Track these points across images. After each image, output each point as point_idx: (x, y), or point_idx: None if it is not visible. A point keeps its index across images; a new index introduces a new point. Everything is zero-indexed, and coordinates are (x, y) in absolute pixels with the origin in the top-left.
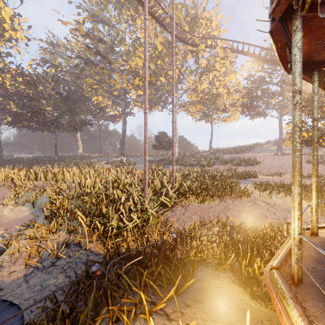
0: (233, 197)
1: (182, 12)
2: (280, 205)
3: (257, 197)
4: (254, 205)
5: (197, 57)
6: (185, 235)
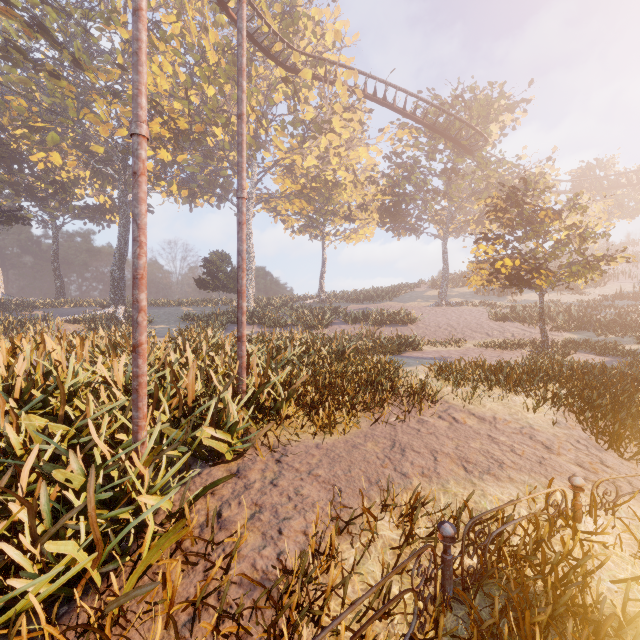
0: (405, 408)
1: None
2: (507, 421)
3: (452, 402)
4: (456, 426)
5: (297, 96)
6: None
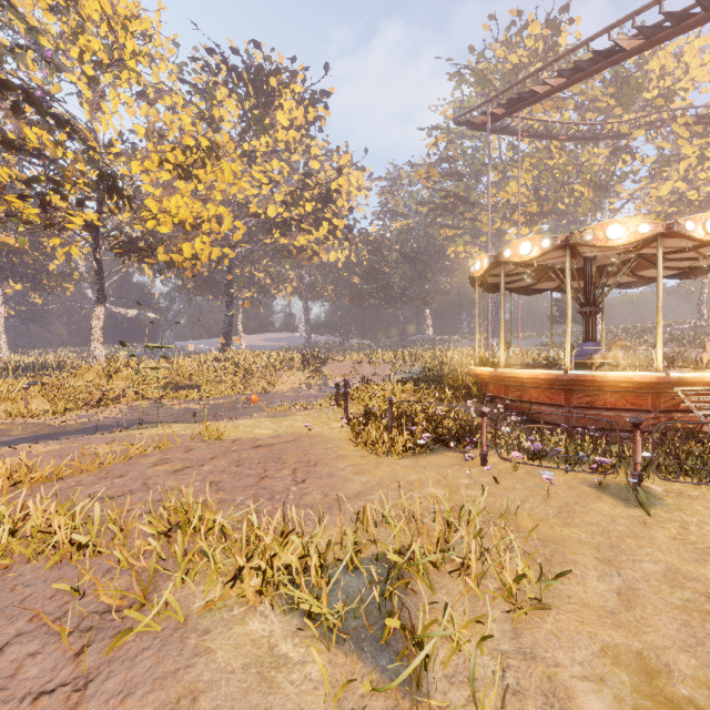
0: None
1: (596, 86)
2: None
3: None
4: None
5: (631, 153)
6: None
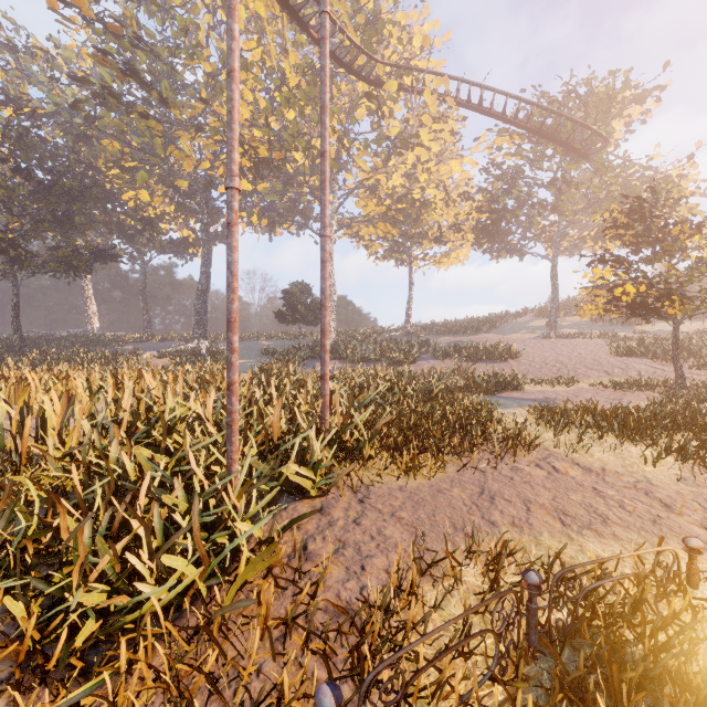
0: (496, 454)
1: (345, 2)
2: (618, 474)
3: (553, 450)
4: (555, 476)
5: (381, 111)
6: (374, 678)
